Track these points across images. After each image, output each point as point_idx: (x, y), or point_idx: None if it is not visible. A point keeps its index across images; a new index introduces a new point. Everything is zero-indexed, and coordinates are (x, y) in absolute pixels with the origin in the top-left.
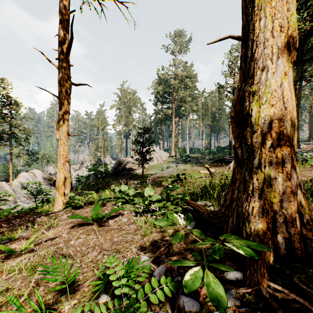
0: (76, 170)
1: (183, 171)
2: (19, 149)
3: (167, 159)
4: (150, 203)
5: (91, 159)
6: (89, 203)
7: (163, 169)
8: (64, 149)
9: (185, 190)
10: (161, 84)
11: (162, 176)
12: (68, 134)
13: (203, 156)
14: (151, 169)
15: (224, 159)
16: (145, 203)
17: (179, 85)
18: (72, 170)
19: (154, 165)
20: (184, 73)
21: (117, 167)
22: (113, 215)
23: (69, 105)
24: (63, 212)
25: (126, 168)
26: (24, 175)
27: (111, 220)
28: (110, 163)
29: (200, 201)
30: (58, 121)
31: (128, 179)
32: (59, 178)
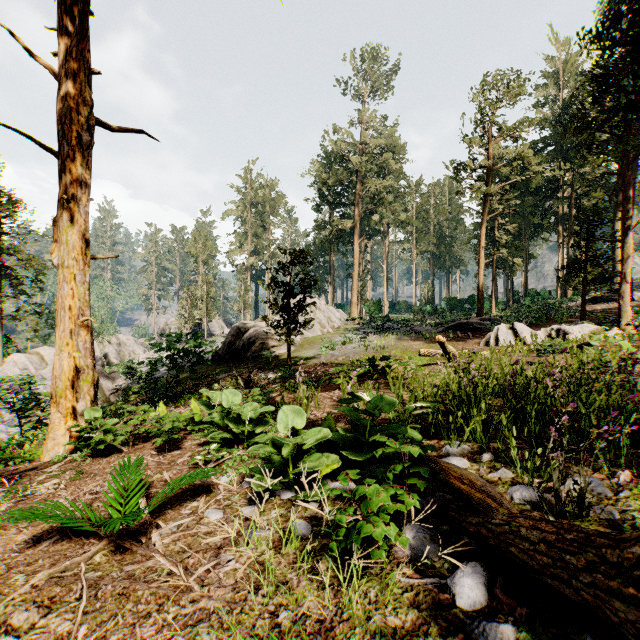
0: (148, 349)
1: (379, 351)
2: (17, 302)
3: (341, 325)
4: (300, 455)
5: (180, 324)
6: (144, 436)
7: (334, 347)
8: (74, 294)
9: (398, 405)
10: (329, 166)
11: (333, 362)
12: (87, 253)
13: (420, 319)
14: (308, 346)
15: (470, 323)
16: (286, 456)
17: (369, 166)
18: (140, 348)
19: (314, 336)
20: (378, 140)
21: (232, 341)
22: (185, 492)
23: (87, 177)
24: (61, 467)
25: (254, 345)
26: (18, 361)
27: (171, 517)
28: (221, 333)
29: (453, 443)
30: (58, 218)
31: (256, 370)
32: (60, 370)
